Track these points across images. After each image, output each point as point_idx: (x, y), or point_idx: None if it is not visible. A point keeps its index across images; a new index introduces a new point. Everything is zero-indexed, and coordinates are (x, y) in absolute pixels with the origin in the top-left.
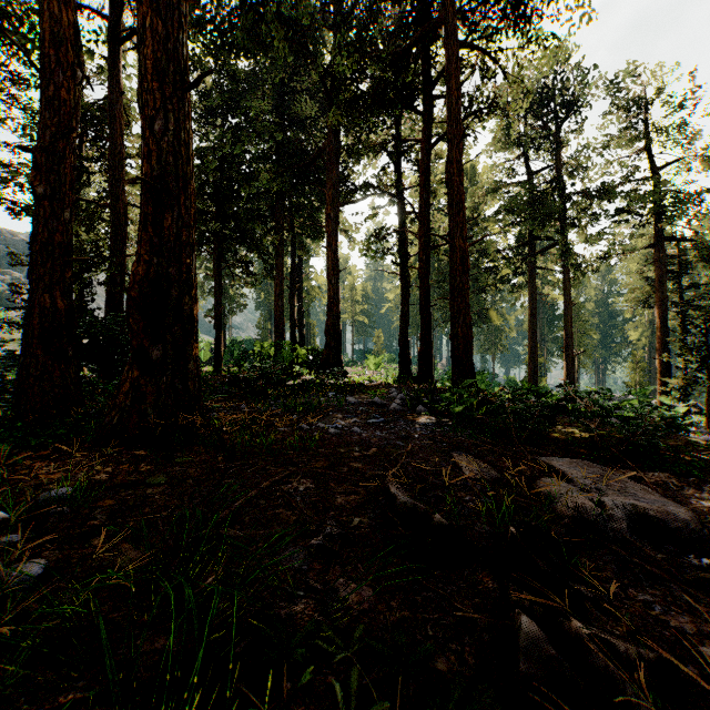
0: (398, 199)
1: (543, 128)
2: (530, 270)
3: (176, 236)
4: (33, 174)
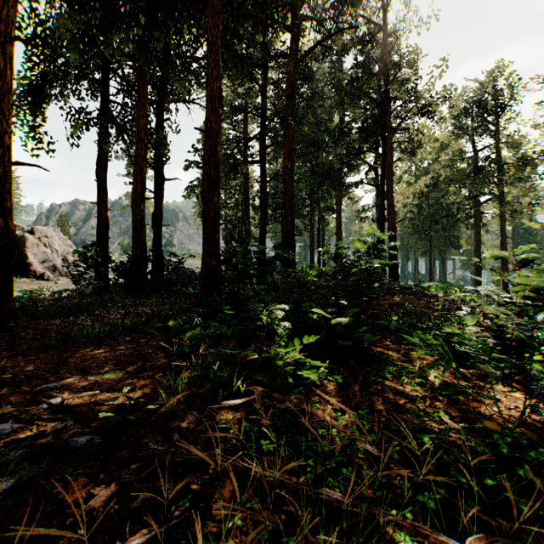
0: (376, 187)
1: (484, 121)
2: (476, 215)
3: (293, 244)
4: (260, 230)
